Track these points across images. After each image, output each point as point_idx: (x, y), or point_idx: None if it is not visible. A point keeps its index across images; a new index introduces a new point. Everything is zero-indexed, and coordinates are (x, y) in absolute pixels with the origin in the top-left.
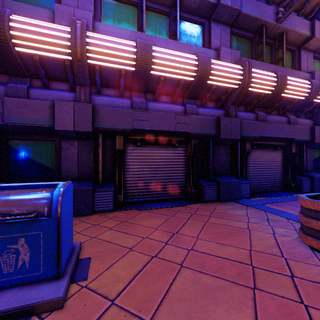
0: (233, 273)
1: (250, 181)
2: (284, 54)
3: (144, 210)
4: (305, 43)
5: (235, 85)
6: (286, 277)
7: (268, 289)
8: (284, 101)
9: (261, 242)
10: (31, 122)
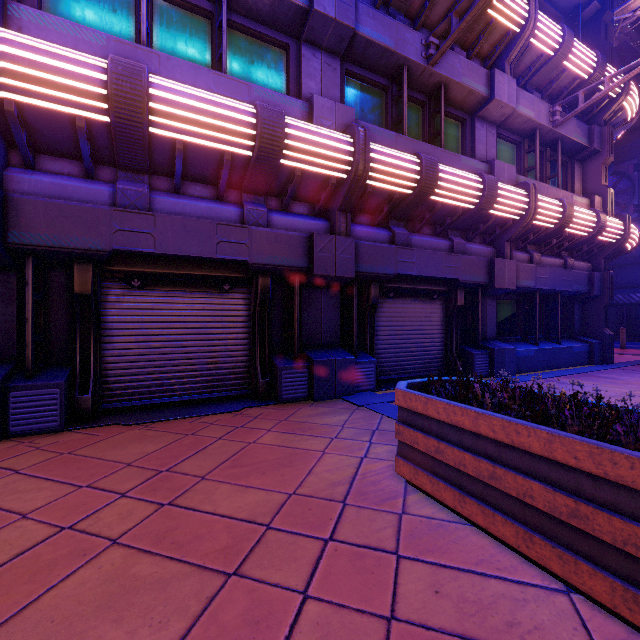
0: (215, 546)
1: (383, 359)
2: (443, 124)
3: (138, 426)
4: (481, 108)
5: (341, 173)
6: (316, 543)
7: (259, 573)
8: (440, 210)
9: (326, 476)
10: None
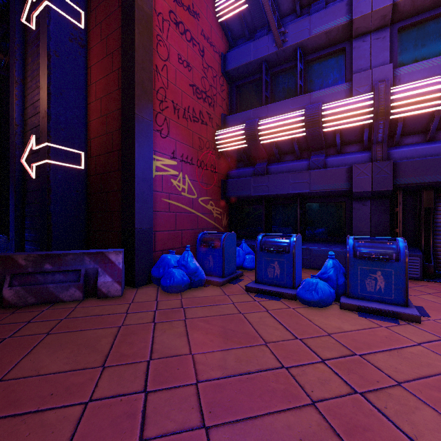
0: None
1: None
2: None
3: None
4: None
5: None
6: None
7: None
8: None
9: None
10: (330, 188)
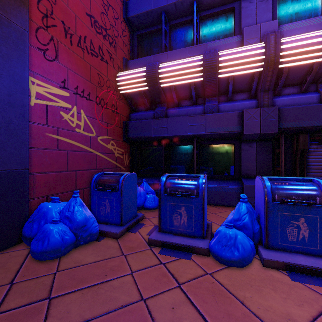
0: None
1: None
2: None
3: None
4: None
5: None
6: None
7: None
8: None
9: None
10: (224, 130)
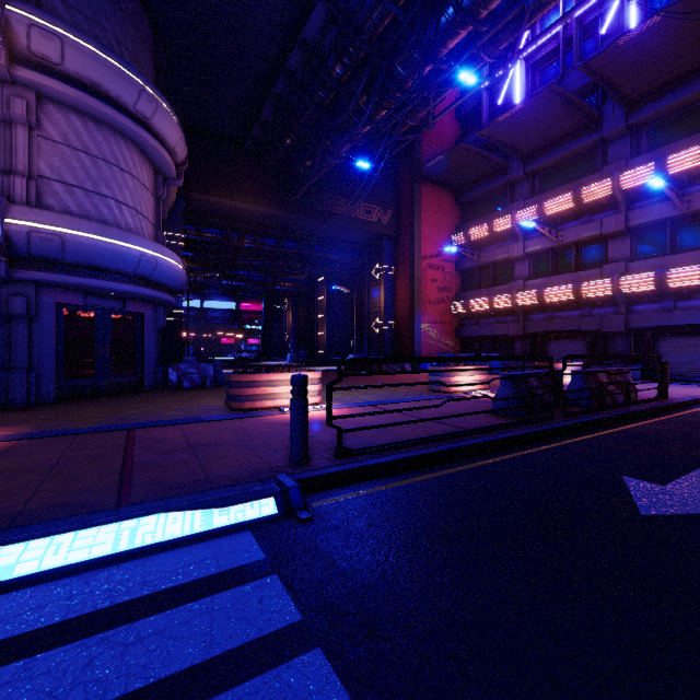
0: None
1: None
2: None
3: None
4: None
5: (610, 293)
6: None
7: None
8: (693, 287)
9: None
10: (502, 333)
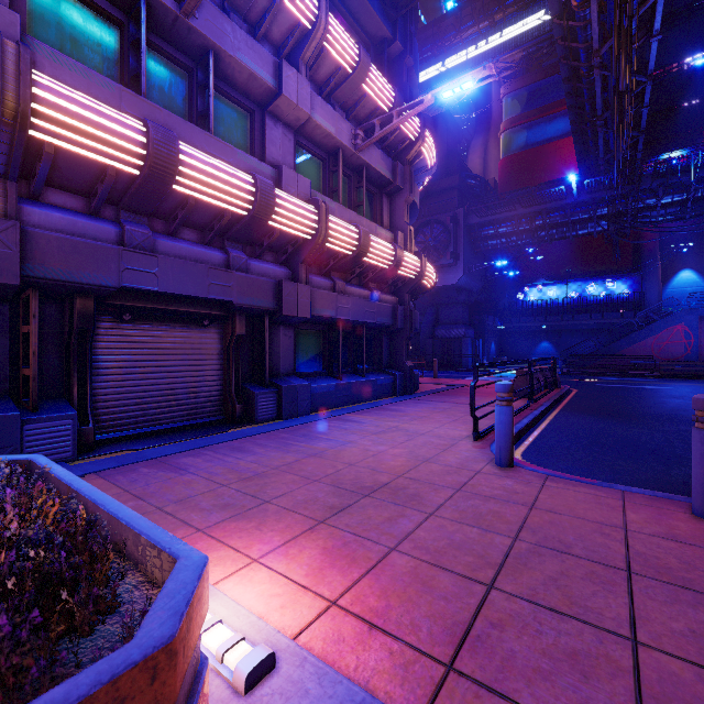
0: None
1: (115, 409)
2: (211, 102)
3: None
4: (271, 102)
5: None
6: None
7: None
8: (201, 209)
9: None
10: None
